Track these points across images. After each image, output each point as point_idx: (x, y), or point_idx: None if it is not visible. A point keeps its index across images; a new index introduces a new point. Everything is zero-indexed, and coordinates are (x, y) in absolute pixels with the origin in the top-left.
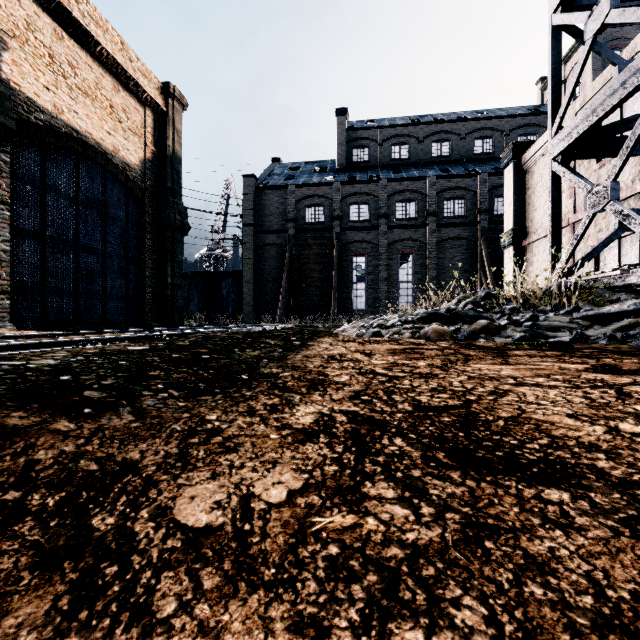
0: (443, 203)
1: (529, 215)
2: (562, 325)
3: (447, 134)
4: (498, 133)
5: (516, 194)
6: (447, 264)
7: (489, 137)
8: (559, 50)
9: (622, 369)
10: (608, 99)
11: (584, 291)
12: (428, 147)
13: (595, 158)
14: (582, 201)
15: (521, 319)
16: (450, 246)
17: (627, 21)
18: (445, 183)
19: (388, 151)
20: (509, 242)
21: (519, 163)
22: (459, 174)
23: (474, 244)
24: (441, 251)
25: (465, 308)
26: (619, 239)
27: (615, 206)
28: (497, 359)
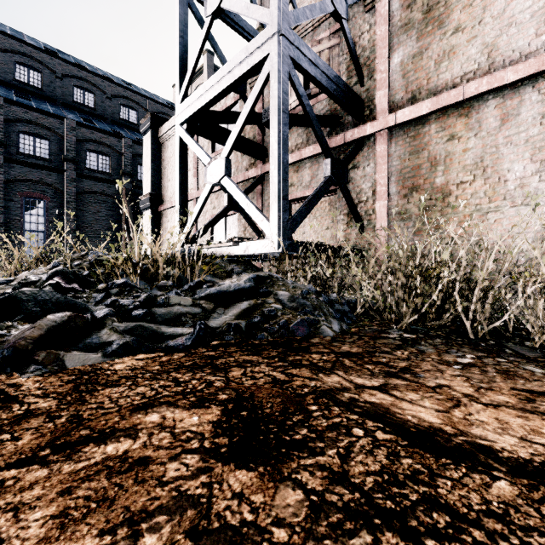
0: (85, 153)
1: (164, 184)
2: (184, 311)
3: (92, 85)
4: (142, 109)
5: (154, 162)
6: (90, 218)
7: (135, 109)
8: (185, 21)
9: (267, 419)
10: (224, 79)
11: (206, 260)
12: (69, 88)
13: (212, 140)
14: (203, 181)
15: (132, 304)
16: (94, 200)
17: (237, 11)
18: (88, 133)
19: (10, 66)
20: (148, 205)
21: (156, 134)
22: (103, 130)
23: (119, 203)
24: (83, 203)
25: (46, 283)
26: (226, 217)
27: (229, 181)
28: (61, 413)
